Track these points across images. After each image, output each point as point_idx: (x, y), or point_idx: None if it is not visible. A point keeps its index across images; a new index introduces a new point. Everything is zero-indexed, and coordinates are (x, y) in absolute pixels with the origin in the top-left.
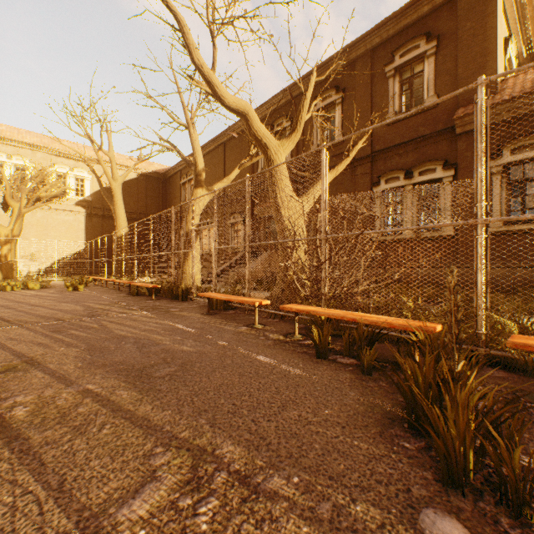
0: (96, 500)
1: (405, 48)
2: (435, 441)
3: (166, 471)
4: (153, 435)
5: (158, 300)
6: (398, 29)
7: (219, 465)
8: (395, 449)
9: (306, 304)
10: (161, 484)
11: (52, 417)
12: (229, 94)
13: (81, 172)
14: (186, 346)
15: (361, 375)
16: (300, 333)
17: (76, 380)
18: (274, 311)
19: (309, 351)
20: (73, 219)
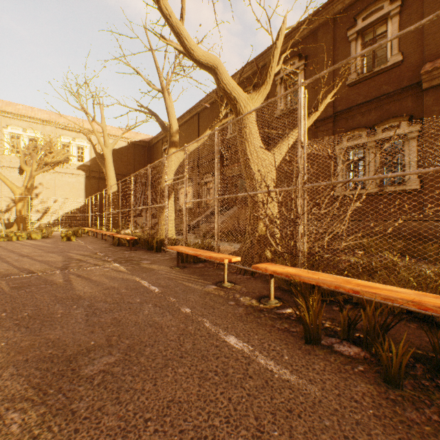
0: None
1: (367, 11)
2: None
3: None
4: None
5: (134, 251)
6: None
7: None
8: None
9: (279, 260)
10: None
11: None
12: (198, 47)
13: (81, 142)
14: (142, 314)
15: (385, 388)
16: (275, 296)
17: None
18: (243, 267)
19: (292, 328)
20: (75, 180)
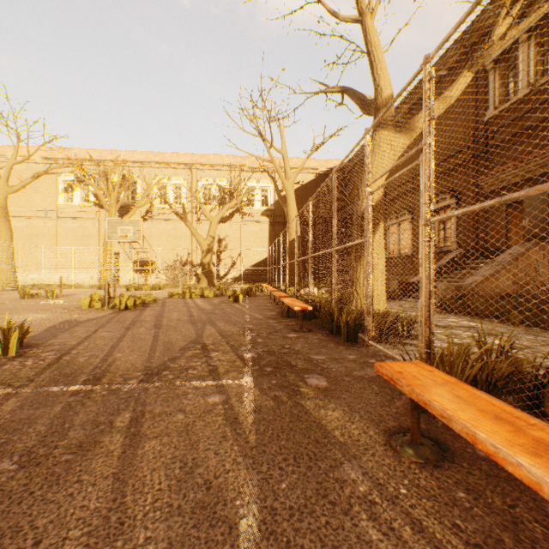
0: None
1: None
2: None
3: None
4: None
5: (305, 334)
6: None
7: None
8: None
9: None
10: None
11: None
12: None
13: (265, 183)
14: None
15: None
16: None
17: None
18: None
19: None
20: (259, 228)
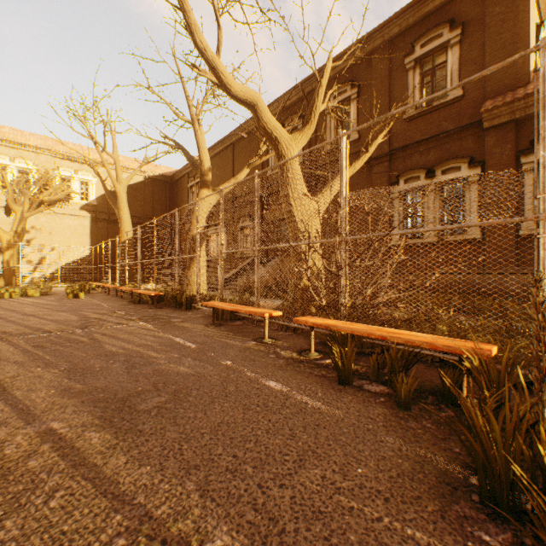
0: None
1: (426, 38)
2: None
3: None
4: (119, 511)
5: (160, 309)
6: (419, 17)
7: None
8: (471, 545)
9: (322, 315)
10: None
11: None
12: (235, 82)
13: (86, 175)
14: (183, 367)
15: (397, 410)
16: (316, 349)
17: (40, 415)
18: (285, 323)
19: (329, 374)
20: (78, 223)
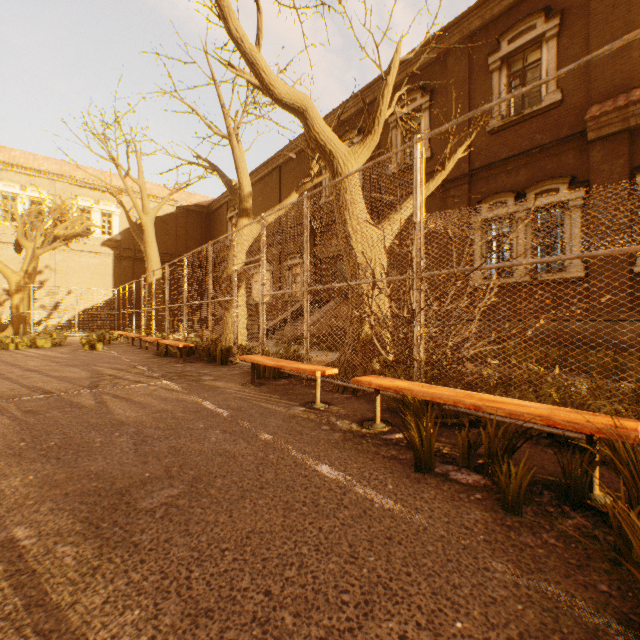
0: None
1: (515, 31)
2: None
3: None
4: None
5: (190, 364)
6: (506, 6)
7: None
8: None
9: (389, 373)
10: None
11: None
12: (280, 82)
13: (108, 205)
14: (208, 442)
15: (502, 515)
16: (383, 419)
17: (3, 516)
18: (342, 383)
19: (401, 456)
20: (99, 262)
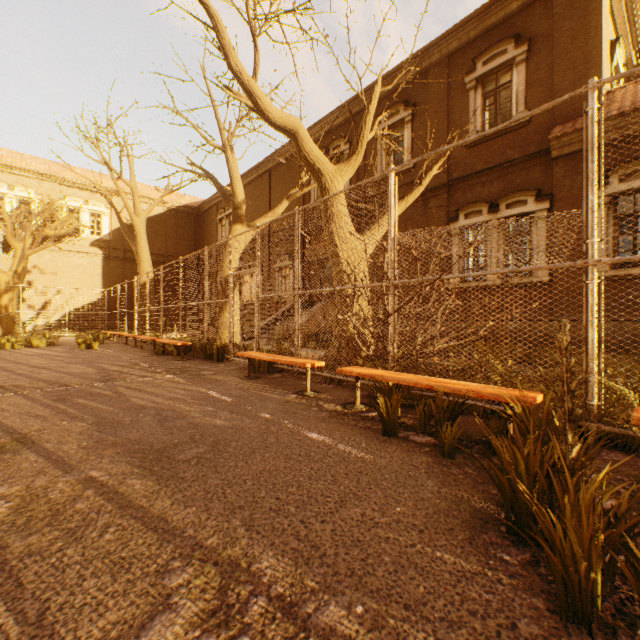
0: (86, 639)
1: (489, 54)
2: (549, 559)
3: (184, 595)
4: (171, 542)
5: (188, 361)
6: (480, 31)
7: (257, 586)
8: (492, 563)
9: (369, 366)
10: (176, 616)
11: (41, 516)
12: (274, 108)
13: (97, 206)
14: (219, 420)
15: (441, 459)
16: (362, 402)
17: (77, 465)
18: (329, 375)
19: (374, 426)
20: (88, 262)
